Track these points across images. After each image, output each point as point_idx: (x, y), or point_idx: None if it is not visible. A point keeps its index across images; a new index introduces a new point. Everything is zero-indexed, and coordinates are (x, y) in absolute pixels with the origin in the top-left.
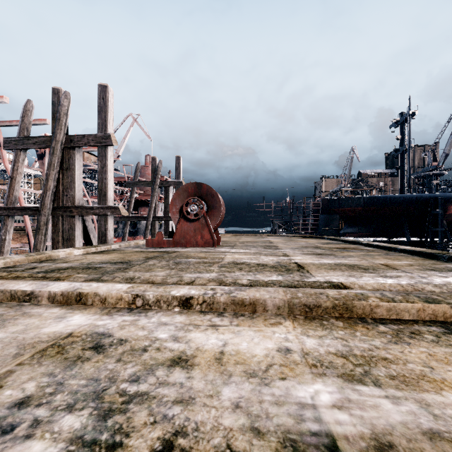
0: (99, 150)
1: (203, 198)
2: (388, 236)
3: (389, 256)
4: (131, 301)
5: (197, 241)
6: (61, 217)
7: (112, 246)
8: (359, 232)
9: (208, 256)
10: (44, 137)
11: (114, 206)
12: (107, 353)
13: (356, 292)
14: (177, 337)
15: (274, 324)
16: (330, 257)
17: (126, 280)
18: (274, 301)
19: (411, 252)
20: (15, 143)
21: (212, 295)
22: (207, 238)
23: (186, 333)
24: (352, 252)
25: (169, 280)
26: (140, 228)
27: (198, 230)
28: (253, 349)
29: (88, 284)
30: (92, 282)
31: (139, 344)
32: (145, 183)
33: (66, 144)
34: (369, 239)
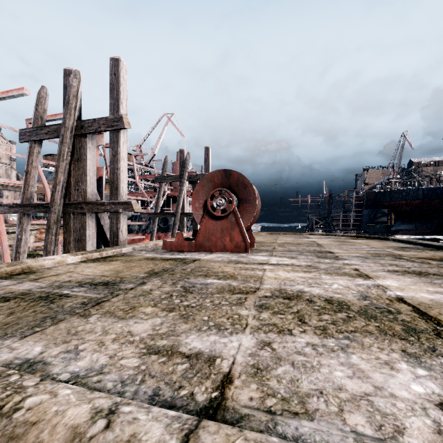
0: (110, 135)
1: (233, 189)
2: None
3: None
4: None
5: (225, 245)
6: (73, 214)
7: (123, 249)
8: (417, 229)
9: (238, 273)
10: (55, 125)
11: (126, 201)
12: None
13: None
14: None
15: None
16: None
17: None
18: None
19: None
20: (30, 134)
21: None
22: (237, 240)
23: None
24: None
25: None
26: (172, 224)
27: (226, 230)
28: None
29: None
30: None
31: None
32: (172, 177)
33: (76, 131)
34: (426, 237)
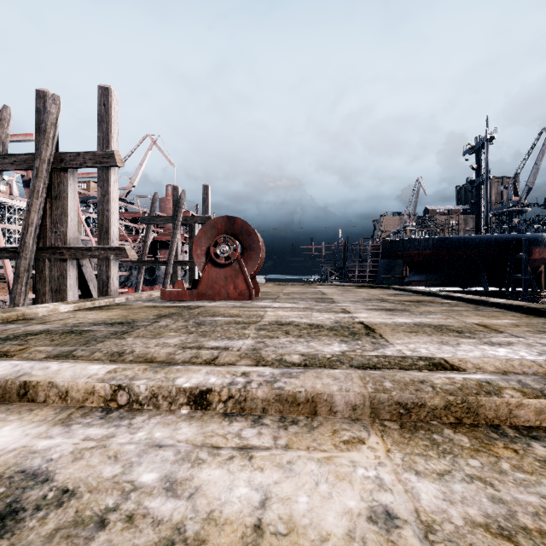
0: (99, 172)
1: (237, 236)
2: (461, 285)
3: (480, 311)
4: (108, 396)
5: (229, 293)
6: (49, 260)
7: (116, 299)
8: (428, 281)
9: (243, 313)
10: (25, 155)
11: (118, 247)
12: (19, 535)
13: (478, 379)
14: (175, 480)
15: (351, 443)
16: (405, 314)
17: (110, 357)
18: (347, 397)
19: (507, 307)
20: None
21: (244, 386)
22: (242, 288)
23: (192, 470)
24: (430, 307)
25: (178, 355)
26: (160, 275)
27: (230, 278)
28: (322, 516)
29: (44, 366)
30: (54, 361)
31: (95, 503)
32: (164, 218)
33: (54, 164)
34: (438, 288)
